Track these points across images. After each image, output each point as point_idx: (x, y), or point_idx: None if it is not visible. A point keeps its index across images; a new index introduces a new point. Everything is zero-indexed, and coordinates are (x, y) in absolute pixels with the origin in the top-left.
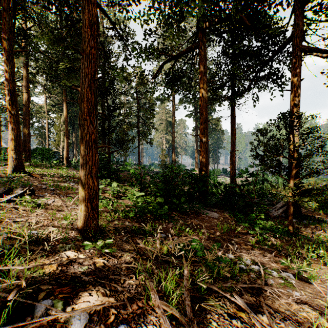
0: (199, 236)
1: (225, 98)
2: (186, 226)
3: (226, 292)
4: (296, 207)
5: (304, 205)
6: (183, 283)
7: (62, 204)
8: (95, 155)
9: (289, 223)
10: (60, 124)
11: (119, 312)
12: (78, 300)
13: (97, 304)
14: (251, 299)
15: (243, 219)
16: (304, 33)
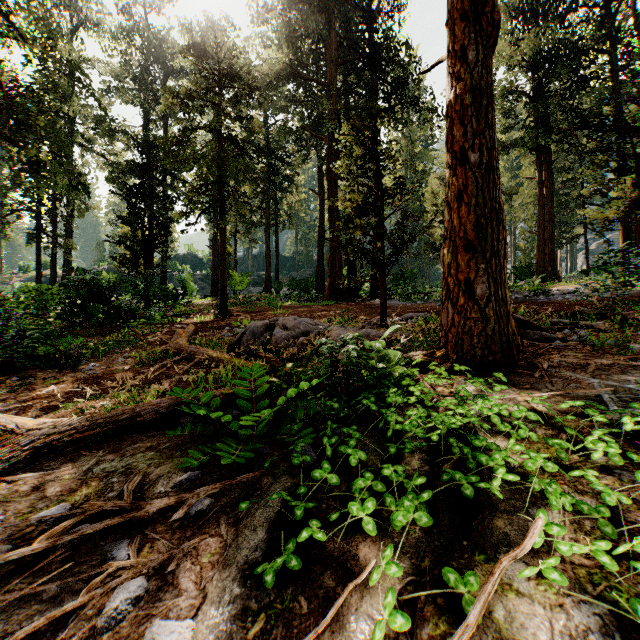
0: None
1: None
2: None
3: None
4: None
5: None
6: None
7: None
8: None
9: None
10: None
11: None
12: None
13: None
14: None
15: None
16: None
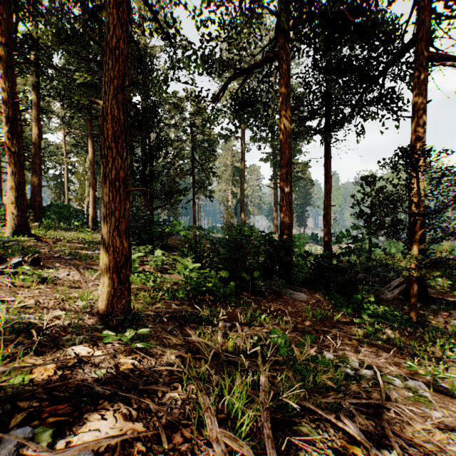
0: (280, 326)
1: (317, 130)
2: (261, 311)
3: (329, 412)
4: (420, 286)
5: (434, 281)
6: (259, 398)
7: (80, 279)
8: (124, 201)
9: (412, 308)
10: (84, 171)
11: (150, 449)
12: (80, 426)
13: (112, 435)
14: (368, 424)
15: (344, 302)
16: (432, 33)
